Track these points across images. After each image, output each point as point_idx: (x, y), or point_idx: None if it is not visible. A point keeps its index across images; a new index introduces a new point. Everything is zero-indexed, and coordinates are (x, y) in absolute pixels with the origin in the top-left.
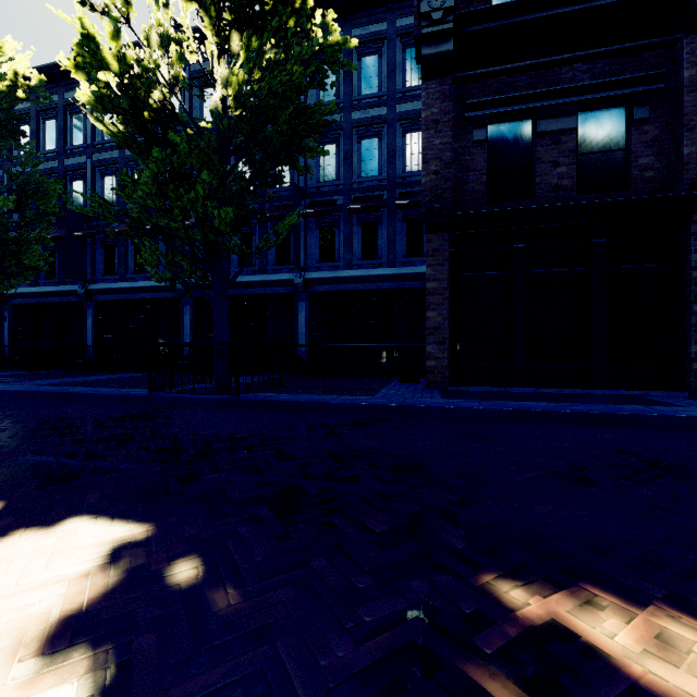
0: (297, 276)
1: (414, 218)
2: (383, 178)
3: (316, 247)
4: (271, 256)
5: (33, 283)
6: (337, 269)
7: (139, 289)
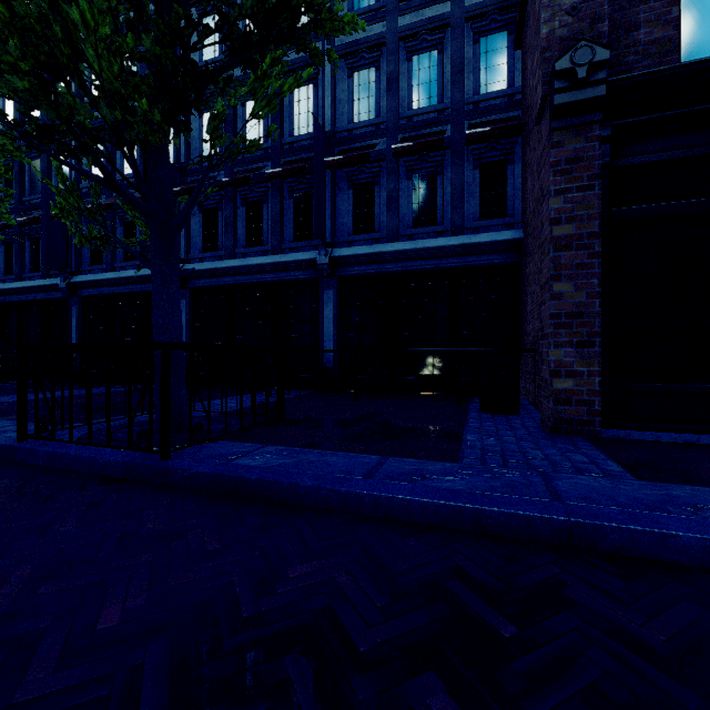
0: (322, 253)
1: (491, 161)
2: (445, 106)
3: (348, 214)
4: (288, 230)
5: (16, 278)
6: (376, 243)
7: (127, 279)
